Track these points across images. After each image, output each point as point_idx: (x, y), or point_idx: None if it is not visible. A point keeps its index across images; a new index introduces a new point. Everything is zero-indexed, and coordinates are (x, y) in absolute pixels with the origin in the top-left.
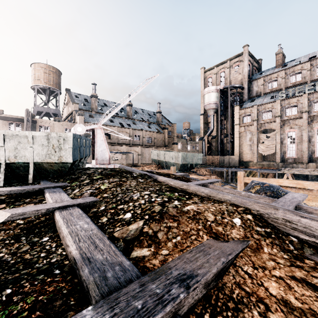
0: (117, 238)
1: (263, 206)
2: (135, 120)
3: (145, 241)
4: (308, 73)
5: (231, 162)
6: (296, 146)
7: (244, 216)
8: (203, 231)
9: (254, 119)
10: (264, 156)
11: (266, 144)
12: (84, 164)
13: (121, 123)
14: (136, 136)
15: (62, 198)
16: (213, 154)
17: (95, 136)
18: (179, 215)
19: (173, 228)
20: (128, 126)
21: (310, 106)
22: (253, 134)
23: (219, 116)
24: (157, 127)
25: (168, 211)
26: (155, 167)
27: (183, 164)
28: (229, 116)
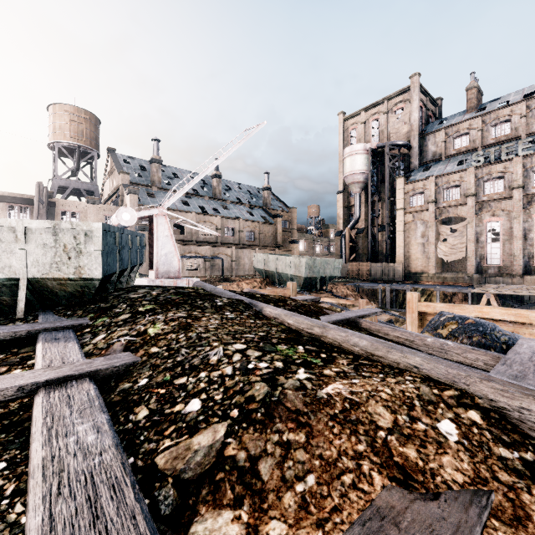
0: (160, 474)
1: (505, 390)
2: (227, 202)
3: (227, 486)
4: (523, 122)
5: (390, 273)
6: (502, 246)
7: (463, 415)
8: (371, 460)
9: (430, 201)
10: (446, 263)
11: (450, 243)
12: (132, 280)
13: (203, 208)
14: (229, 229)
15: (66, 355)
16: (360, 259)
17: (155, 229)
18: (310, 410)
19: (297, 449)
20: (214, 212)
21: (527, 177)
22: (427, 226)
23: (370, 194)
24: (264, 215)
25: (285, 400)
26: (260, 283)
27: (309, 278)
28: (387, 194)
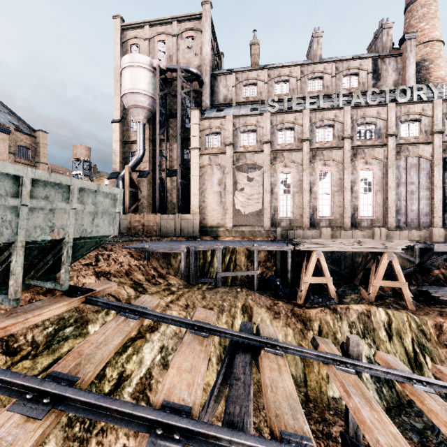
0: None
1: None
2: None
3: None
4: (299, 85)
5: (184, 227)
6: (293, 198)
7: None
8: None
9: (228, 143)
10: None
11: (248, 193)
12: None
13: None
14: None
15: None
16: (144, 210)
17: None
18: None
19: None
20: None
21: (312, 131)
22: (225, 172)
23: (158, 125)
24: None
25: None
26: None
27: None
28: (180, 128)
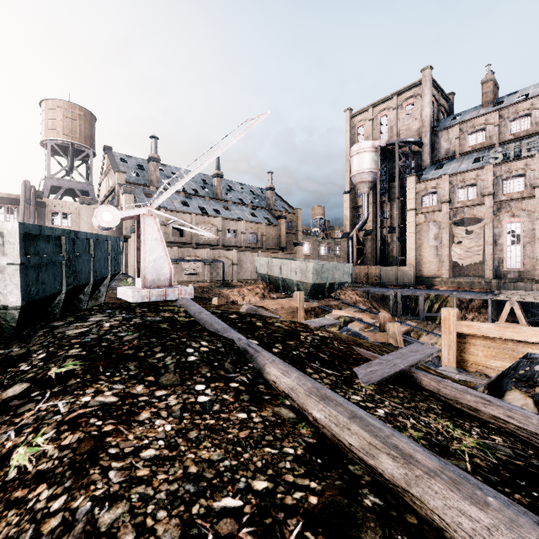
0: None
1: None
2: (229, 202)
3: None
4: None
5: (400, 277)
6: (523, 249)
7: None
8: None
9: (444, 201)
10: (458, 266)
11: (466, 246)
12: (102, 295)
13: (204, 209)
14: (230, 231)
15: None
16: (368, 263)
17: (141, 231)
18: None
19: None
20: (215, 213)
21: None
22: (441, 227)
23: (379, 194)
24: (268, 216)
25: None
26: (263, 289)
27: (316, 284)
28: (397, 194)
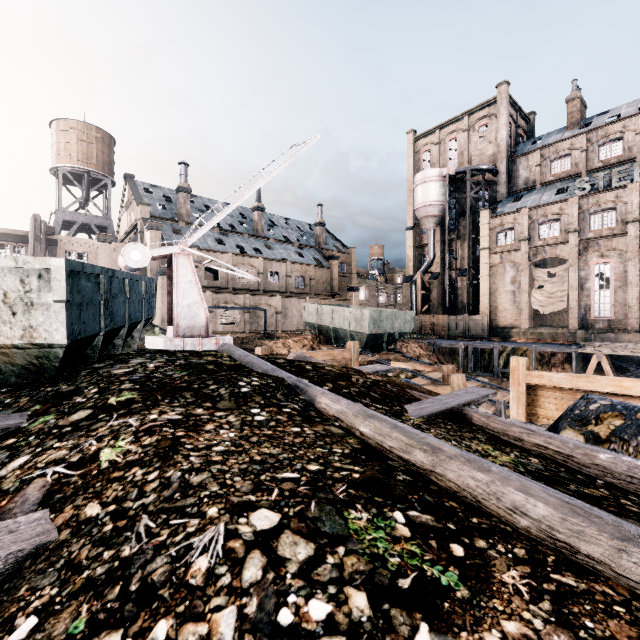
0: None
1: None
2: (271, 240)
3: None
4: (639, 140)
5: (472, 328)
6: (613, 294)
7: None
8: None
9: (522, 239)
10: (540, 315)
11: (548, 291)
12: (135, 341)
13: (242, 247)
14: (273, 273)
15: None
16: (434, 311)
17: (174, 272)
18: None
19: None
20: (255, 253)
21: None
22: (519, 269)
23: (447, 231)
24: (317, 256)
25: None
26: (311, 341)
27: (373, 335)
28: (468, 230)
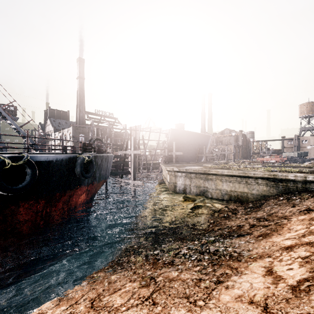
0: None
1: None
2: None
3: None
4: None
5: None
6: None
7: None
8: None
9: None
10: None
11: None
12: (304, 157)
13: None
14: None
15: None
16: None
17: None
18: None
19: None
20: None
21: None
22: None
23: None
24: None
25: None
26: None
27: None
28: None
